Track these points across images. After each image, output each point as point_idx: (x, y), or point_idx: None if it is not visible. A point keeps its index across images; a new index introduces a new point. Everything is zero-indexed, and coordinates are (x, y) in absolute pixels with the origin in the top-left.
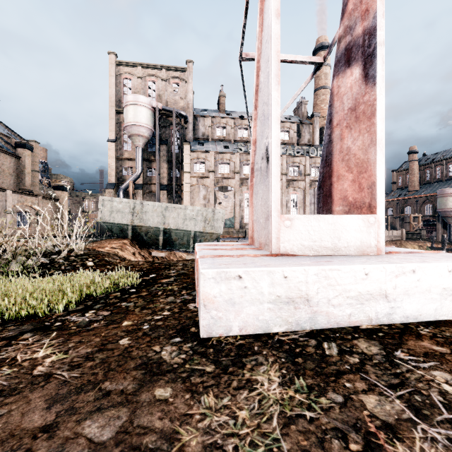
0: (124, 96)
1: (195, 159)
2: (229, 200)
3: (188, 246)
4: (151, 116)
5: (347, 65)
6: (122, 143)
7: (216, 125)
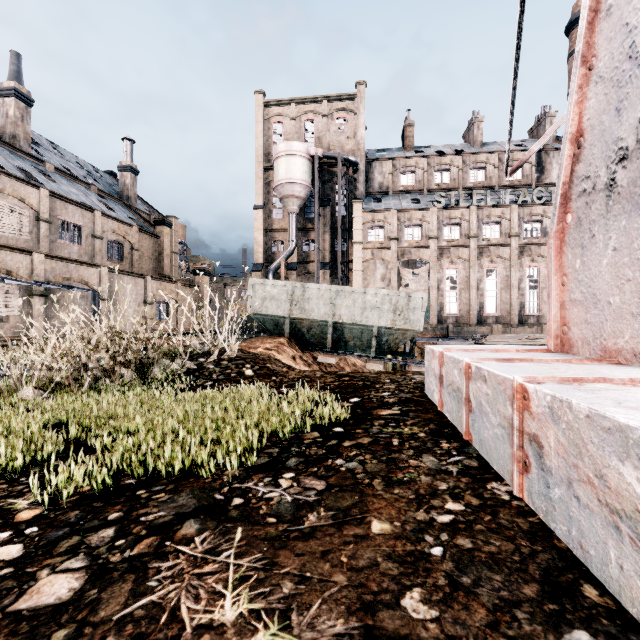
0: (274, 146)
1: (370, 223)
2: (421, 280)
3: (368, 348)
4: (308, 169)
5: None
6: (271, 210)
7: (400, 170)
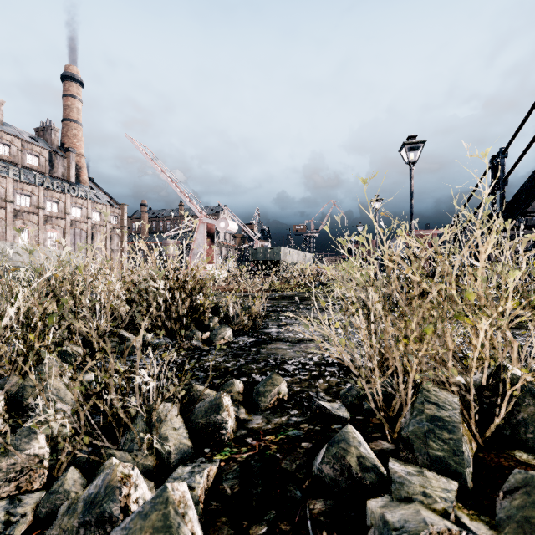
0: None
1: None
2: None
3: None
4: None
5: (208, 237)
6: None
7: None
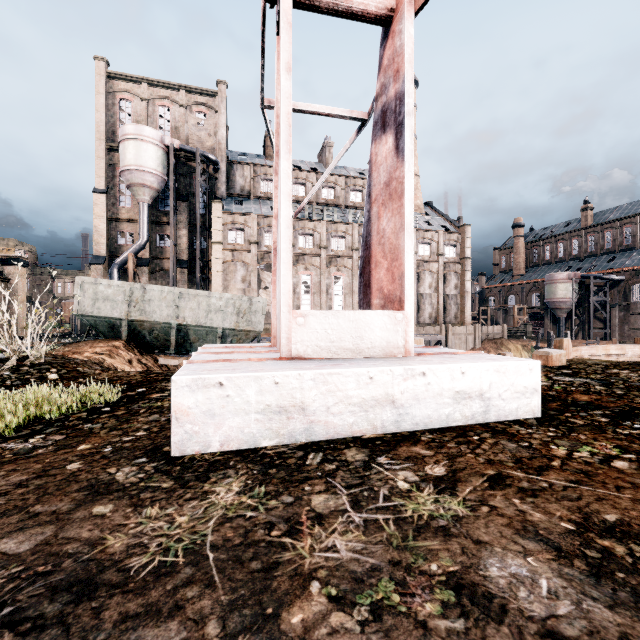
0: (120, 125)
1: (230, 225)
2: None
3: None
4: (163, 159)
5: (383, 130)
6: (117, 196)
7: (261, 176)
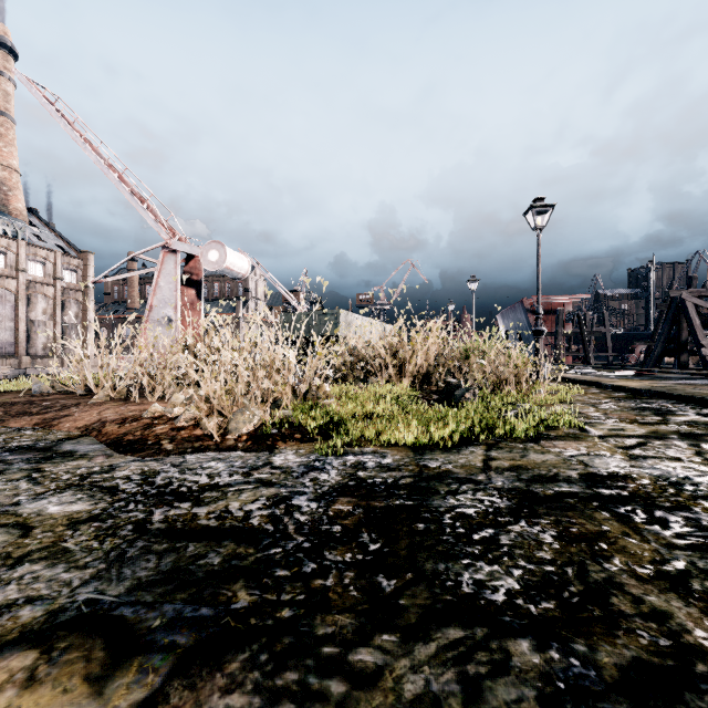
0: None
1: None
2: None
3: None
4: None
5: (189, 285)
6: None
7: None
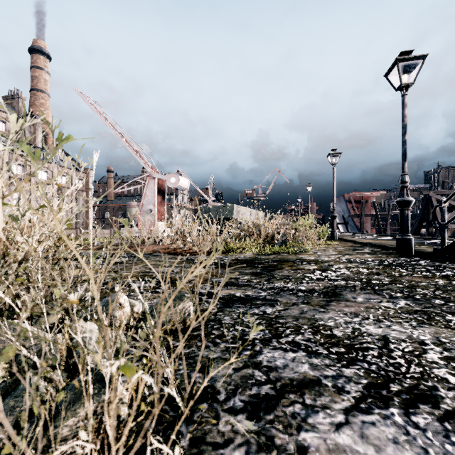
0: None
1: None
2: None
3: None
4: None
5: (159, 193)
6: None
7: None
